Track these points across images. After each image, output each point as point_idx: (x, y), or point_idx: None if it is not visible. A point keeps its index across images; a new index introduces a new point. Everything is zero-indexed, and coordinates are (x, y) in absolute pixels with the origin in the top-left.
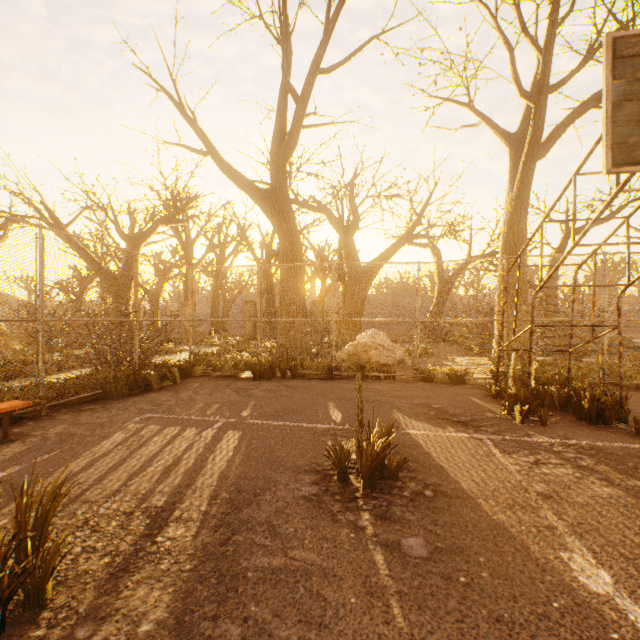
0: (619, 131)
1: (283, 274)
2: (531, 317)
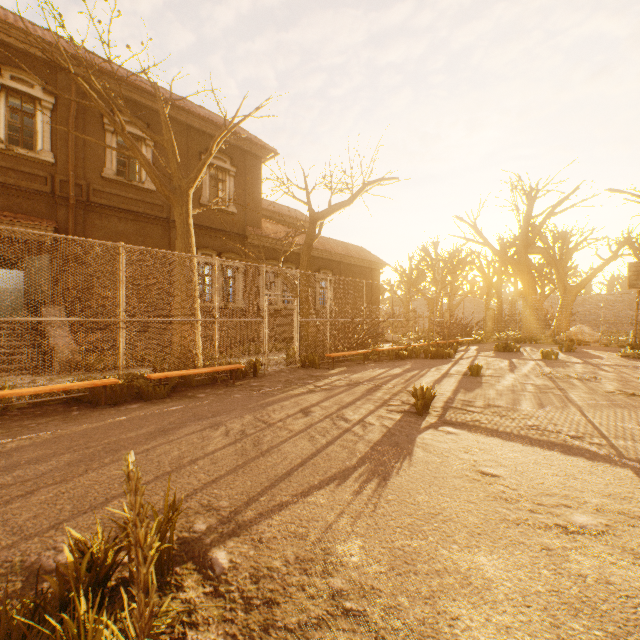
0: (630, 282)
1: (525, 298)
2: (636, 319)
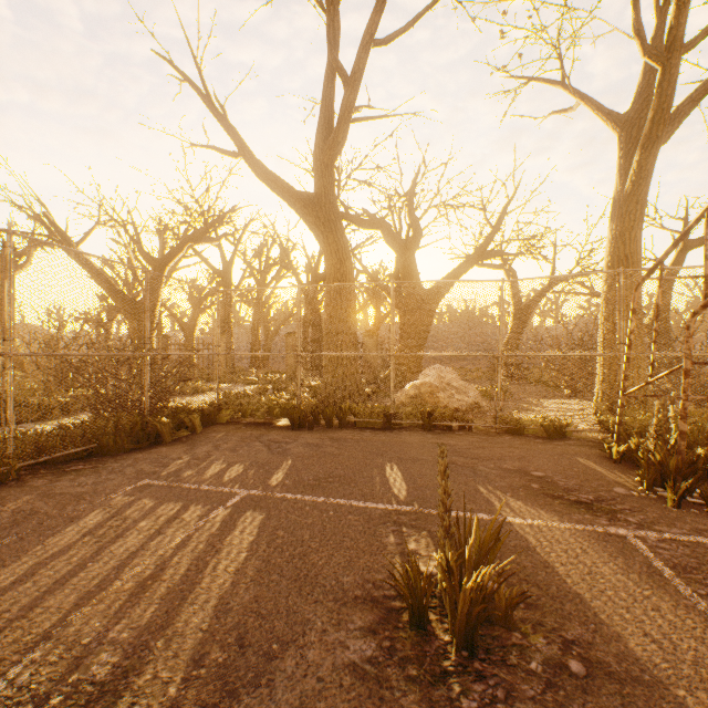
0: None
1: (329, 298)
2: (687, 350)
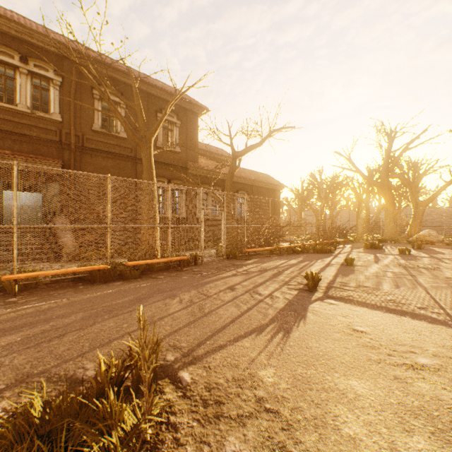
0: None
1: (387, 210)
2: None
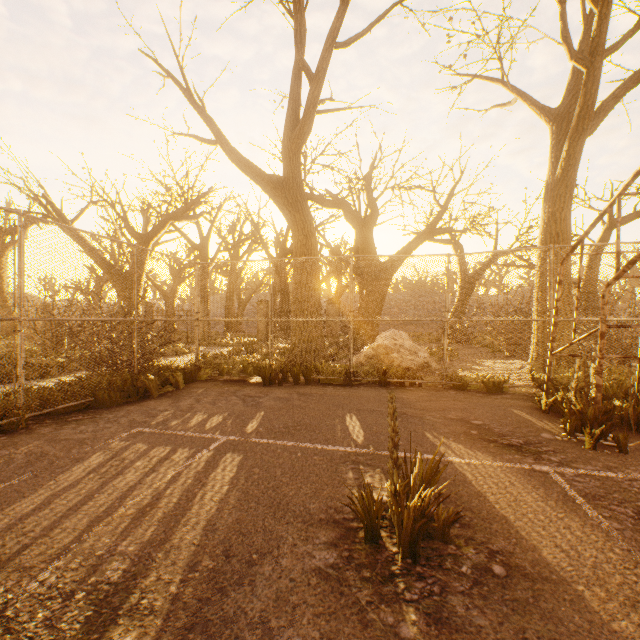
0: None
1: (296, 270)
2: (602, 315)
